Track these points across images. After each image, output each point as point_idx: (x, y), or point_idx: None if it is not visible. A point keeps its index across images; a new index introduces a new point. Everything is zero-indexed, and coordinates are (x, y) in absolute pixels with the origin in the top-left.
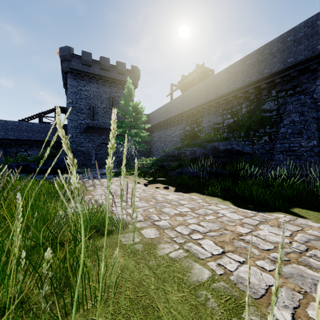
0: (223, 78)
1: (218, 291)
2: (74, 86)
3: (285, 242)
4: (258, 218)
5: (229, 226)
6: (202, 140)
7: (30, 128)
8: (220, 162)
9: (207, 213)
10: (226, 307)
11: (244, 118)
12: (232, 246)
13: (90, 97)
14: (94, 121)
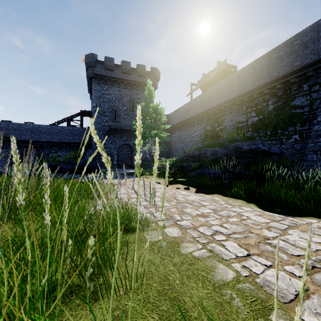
0: (247, 74)
1: (243, 292)
2: (98, 91)
3: (318, 249)
4: (286, 222)
5: (254, 229)
6: (224, 140)
7: (59, 131)
8: (243, 162)
9: (230, 215)
10: (252, 308)
11: (270, 115)
12: (258, 250)
13: (112, 100)
14: (116, 123)
